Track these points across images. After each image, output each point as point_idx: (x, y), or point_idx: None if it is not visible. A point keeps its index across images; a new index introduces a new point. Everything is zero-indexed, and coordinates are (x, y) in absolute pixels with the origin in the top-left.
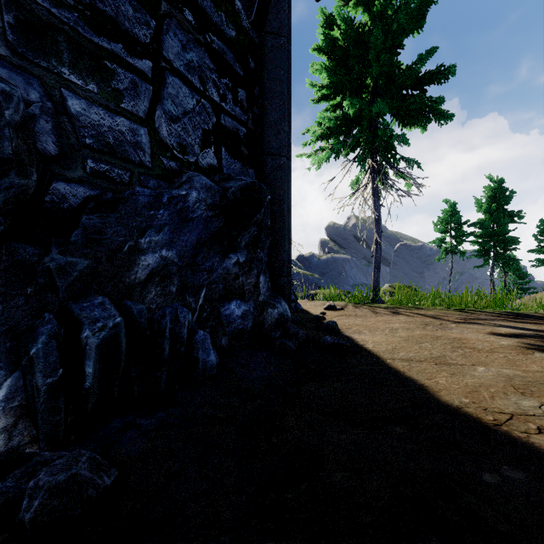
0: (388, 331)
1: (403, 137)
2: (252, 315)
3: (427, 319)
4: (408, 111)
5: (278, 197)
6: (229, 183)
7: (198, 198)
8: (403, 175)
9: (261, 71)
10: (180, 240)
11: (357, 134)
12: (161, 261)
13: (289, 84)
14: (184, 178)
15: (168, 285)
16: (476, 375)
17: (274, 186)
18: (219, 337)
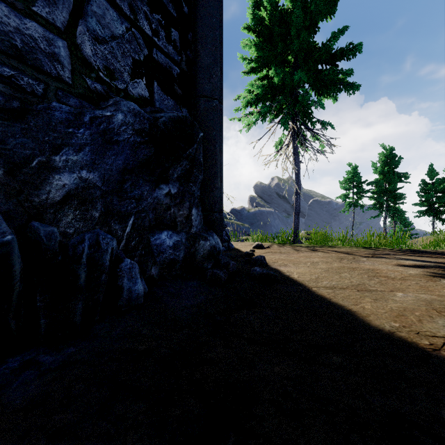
0: (309, 264)
1: (319, 102)
2: (184, 246)
3: (341, 254)
4: (323, 82)
5: (210, 137)
6: (160, 113)
7: (124, 121)
8: (318, 138)
9: (194, 18)
10: (104, 163)
11: (281, 100)
12: (81, 182)
13: (221, 33)
14: (111, 101)
15: (90, 209)
16: (397, 300)
17: (207, 126)
18: (149, 266)
